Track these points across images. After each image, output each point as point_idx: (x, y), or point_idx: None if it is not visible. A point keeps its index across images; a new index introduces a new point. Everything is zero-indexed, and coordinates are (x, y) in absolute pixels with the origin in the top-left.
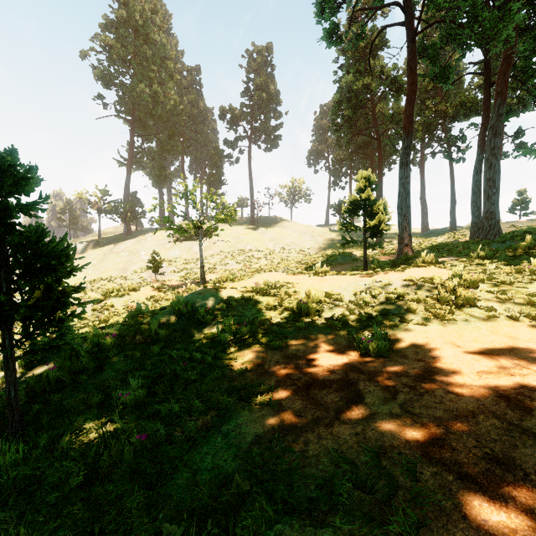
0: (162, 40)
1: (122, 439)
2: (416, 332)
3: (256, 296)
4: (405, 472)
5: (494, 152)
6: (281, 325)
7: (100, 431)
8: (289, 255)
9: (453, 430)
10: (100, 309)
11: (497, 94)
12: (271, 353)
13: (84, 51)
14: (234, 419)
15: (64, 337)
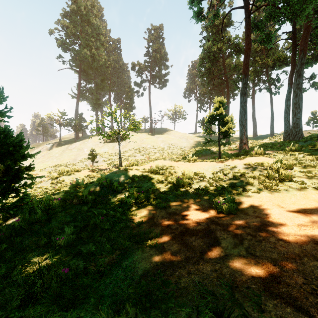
0: (97, 23)
1: (52, 271)
2: (253, 198)
3: (151, 175)
4: (253, 304)
5: (299, 86)
6: (166, 193)
7: (41, 264)
8: (173, 150)
9: (286, 269)
10: (55, 183)
11: (300, 51)
12: (159, 211)
13: (51, 30)
14: (131, 257)
15: (23, 200)
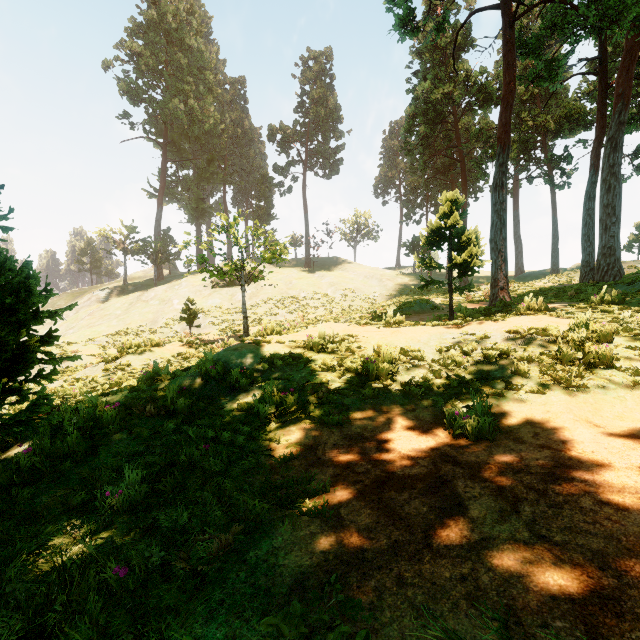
0: (199, 46)
1: (91, 574)
2: (531, 404)
3: (309, 353)
4: None
5: (614, 170)
6: (341, 392)
7: (71, 552)
8: (352, 303)
9: (631, 579)
10: (113, 369)
11: (617, 96)
12: (327, 432)
13: (107, 61)
14: (269, 538)
15: (37, 408)
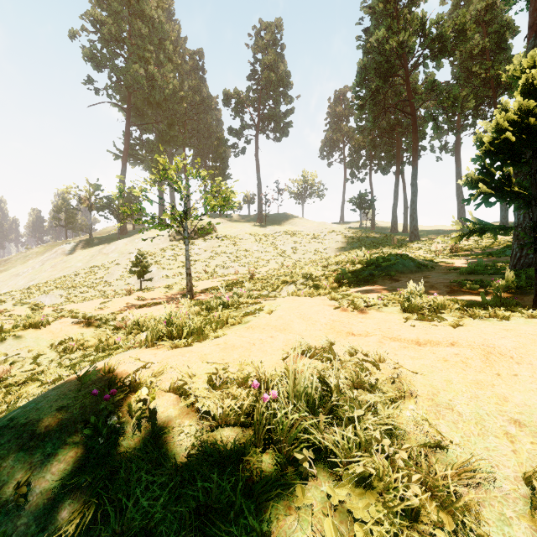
0: (159, 18)
1: None
2: None
3: (259, 464)
4: None
5: None
6: None
7: None
8: (303, 256)
9: None
10: None
11: None
12: None
13: (73, 30)
14: None
15: None
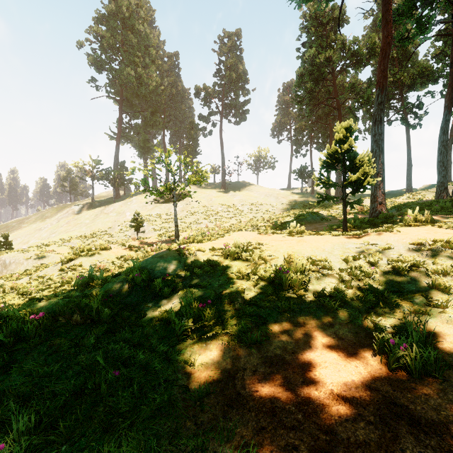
0: (145, 30)
1: None
2: None
3: (225, 261)
4: None
5: None
6: (257, 303)
7: None
8: (256, 215)
9: None
10: (66, 269)
11: None
12: (245, 353)
13: (80, 41)
14: None
15: None
